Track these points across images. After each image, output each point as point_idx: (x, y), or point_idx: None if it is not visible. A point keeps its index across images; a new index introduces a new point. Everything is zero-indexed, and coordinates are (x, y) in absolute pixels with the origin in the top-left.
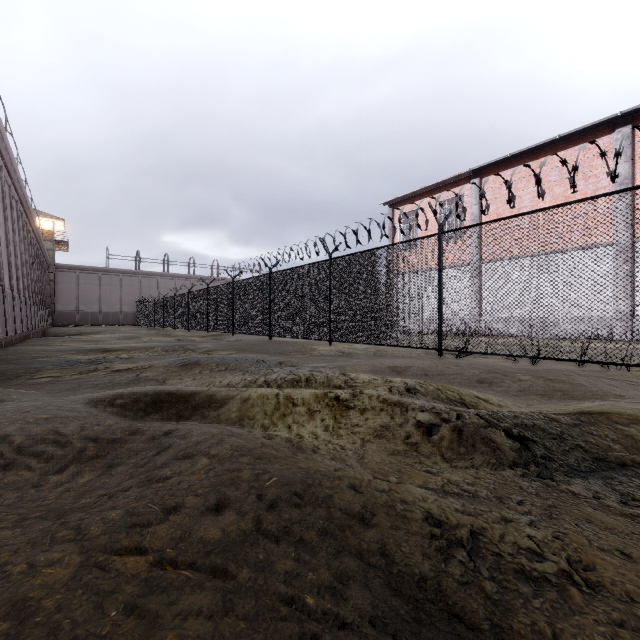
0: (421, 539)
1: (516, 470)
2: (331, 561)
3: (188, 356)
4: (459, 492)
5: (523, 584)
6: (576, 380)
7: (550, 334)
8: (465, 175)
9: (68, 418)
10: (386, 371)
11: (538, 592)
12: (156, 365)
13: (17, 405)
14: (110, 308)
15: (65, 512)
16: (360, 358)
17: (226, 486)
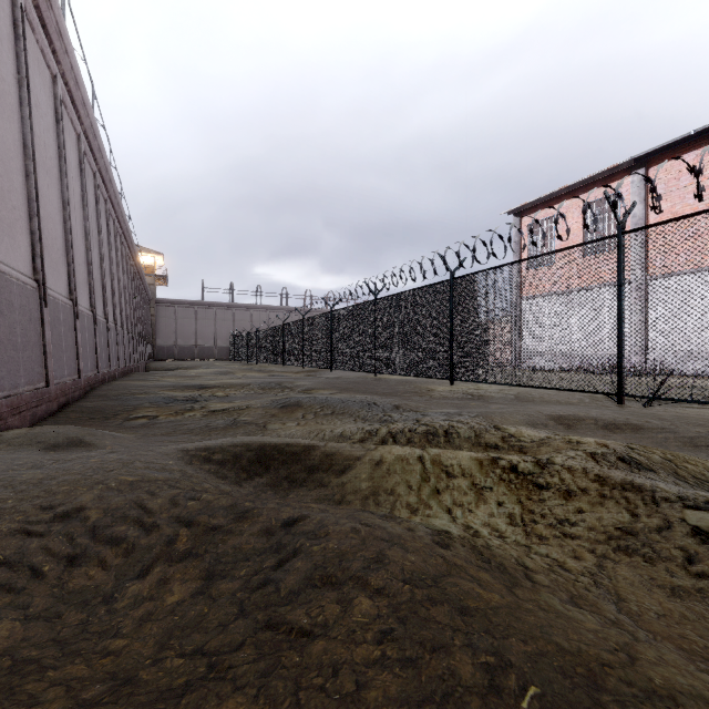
0: None
1: None
2: None
3: (286, 395)
4: None
5: None
6: None
7: None
8: (623, 166)
9: (157, 483)
10: (548, 423)
11: None
12: (254, 405)
13: (102, 459)
14: (205, 342)
15: (135, 708)
16: (499, 403)
17: (439, 707)
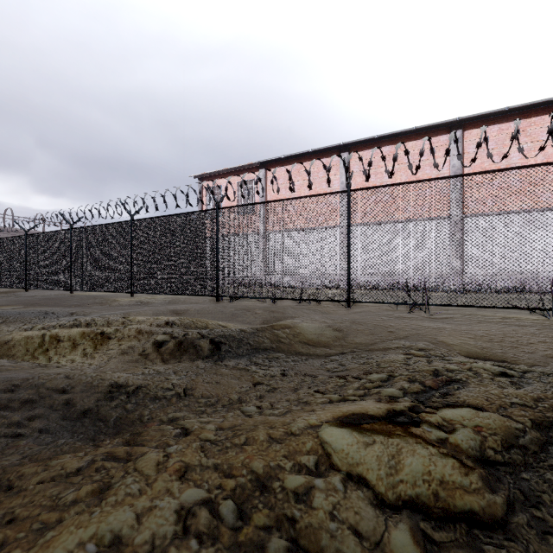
0: (102, 394)
1: (205, 359)
2: (26, 412)
3: None
4: (152, 372)
5: (151, 402)
6: (287, 311)
7: (280, 283)
8: (255, 165)
9: None
10: (168, 314)
11: (156, 403)
12: None
13: None
14: None
15: None
16: (154, 306)
17: None
